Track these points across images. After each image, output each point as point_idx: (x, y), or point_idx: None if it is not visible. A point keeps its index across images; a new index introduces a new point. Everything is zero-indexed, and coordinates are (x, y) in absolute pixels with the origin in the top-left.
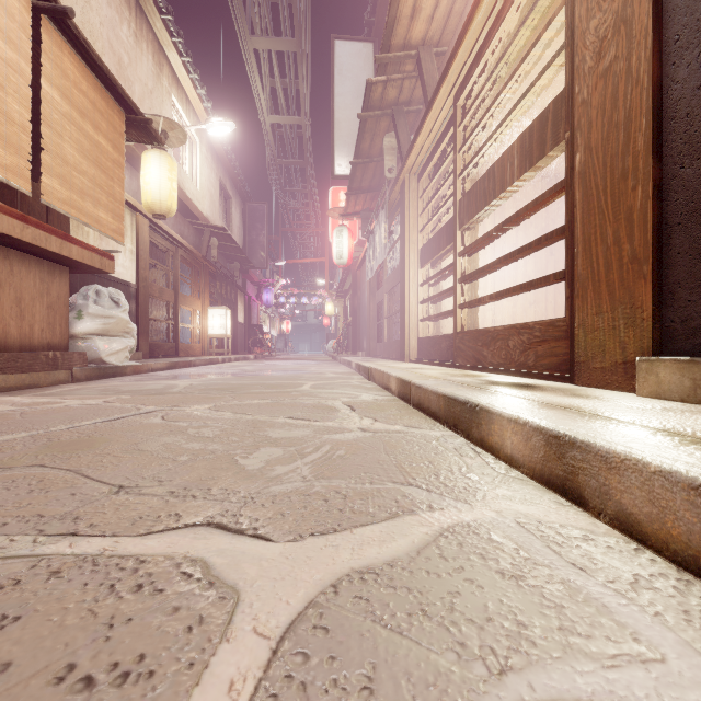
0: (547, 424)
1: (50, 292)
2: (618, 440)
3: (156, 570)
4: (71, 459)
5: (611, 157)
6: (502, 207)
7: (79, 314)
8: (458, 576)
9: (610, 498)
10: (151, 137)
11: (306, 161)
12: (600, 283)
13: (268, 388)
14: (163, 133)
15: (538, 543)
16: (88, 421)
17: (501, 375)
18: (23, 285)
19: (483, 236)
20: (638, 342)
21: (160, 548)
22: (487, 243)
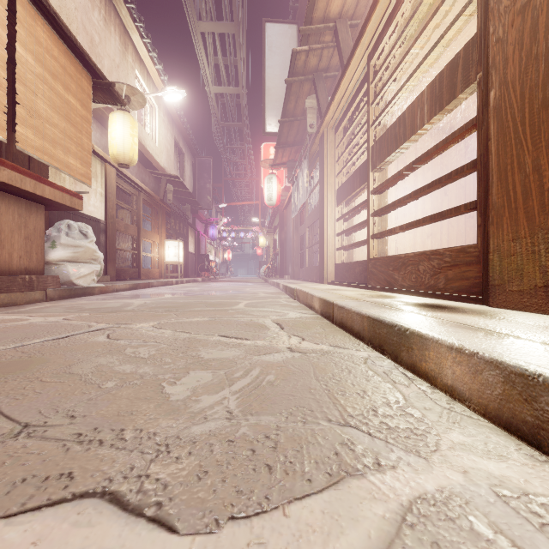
0: (506, 358)
1: (28, 226)
2: None
3: None
4: None
5: (530, 88)
6: (404, 155)
7: (53, 244)
8: None
9: None
10: (115, 99)
11: (243, 123)
12: (518, 210)
13: (209, 306)
14: (126, 97)
15: (544, 543)
16: (38, 339)
17: (412, 296)
18: (3, 219)
19: (394, 175)
20: None
21: (20, 546)
22: (392, 185)
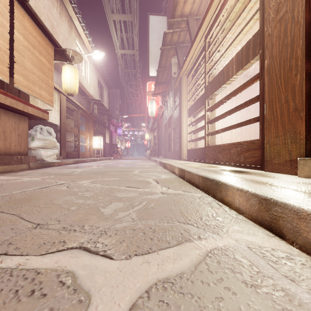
0: (259, 192)
1: (19, 128)
2: (304, 203)
3: (45, 279)
4: (17, 208)
5: (283, 60)
6: (225, 90)
7: (32, 138)
8: (220, 285)
9: (300, 235)
10: (66, 58)
11: (136, 70)
12: (278, 122)
13: (119, 172)
14: (72, 57)
15: (262, 261)
16: (31, 188)
17: (227, 166)
18: (6, 125)
19: (218, 101)
20: (298, 150)
21: (50, 263)
22: (219, 106)
